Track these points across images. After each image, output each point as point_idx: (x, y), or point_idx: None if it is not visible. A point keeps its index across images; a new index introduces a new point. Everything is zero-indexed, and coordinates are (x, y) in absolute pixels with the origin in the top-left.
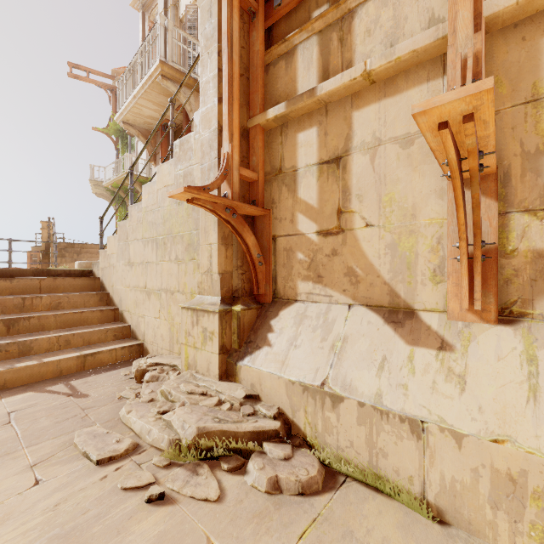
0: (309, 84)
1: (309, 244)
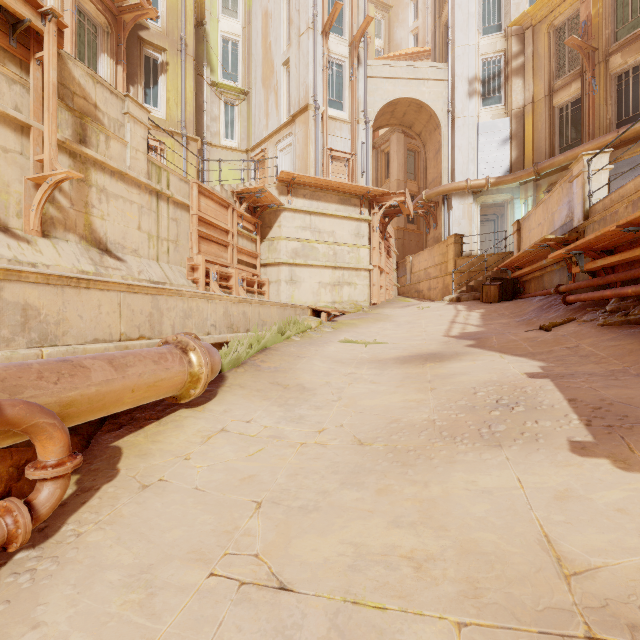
0: None
1: None
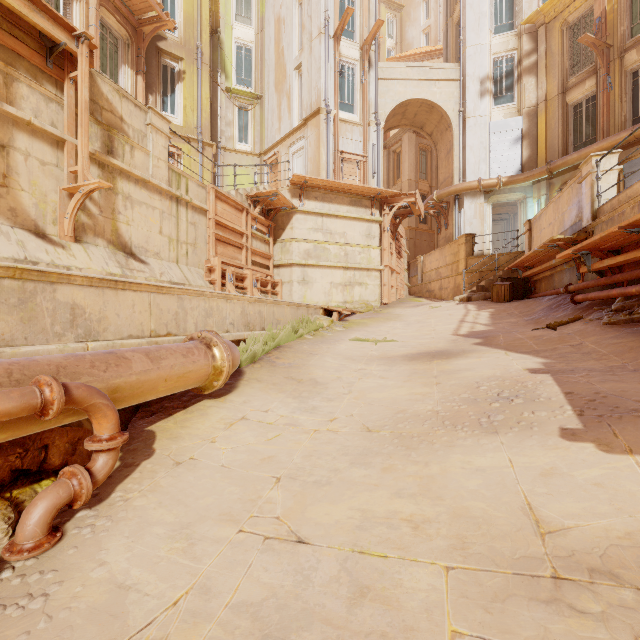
0: None
1: None
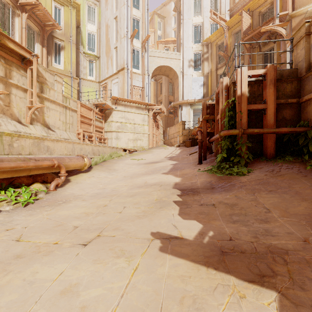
0: (2, 74)
1: (2, 106)
